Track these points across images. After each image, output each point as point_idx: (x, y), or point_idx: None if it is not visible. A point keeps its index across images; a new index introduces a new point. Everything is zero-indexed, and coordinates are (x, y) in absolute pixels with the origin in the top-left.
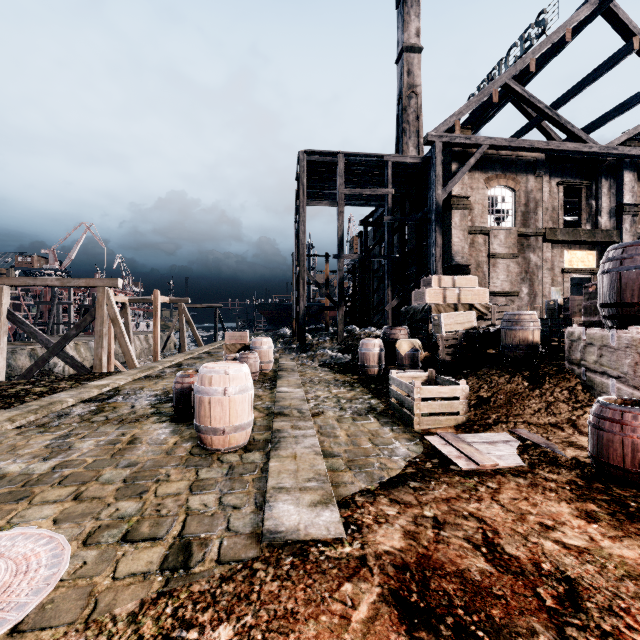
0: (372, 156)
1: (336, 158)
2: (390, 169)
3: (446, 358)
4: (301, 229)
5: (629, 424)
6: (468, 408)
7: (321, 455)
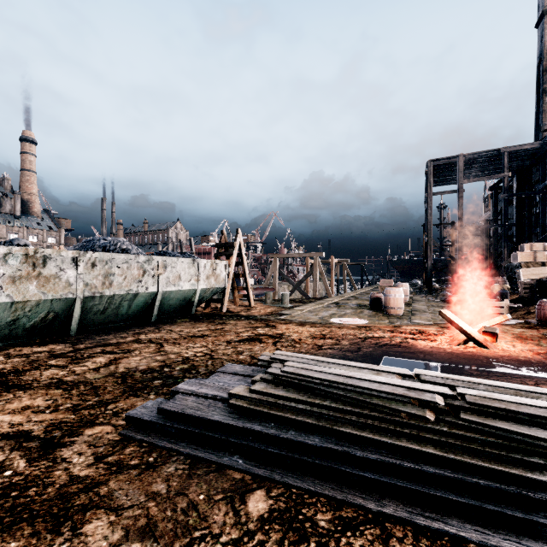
0: (489, 151)
1: (457, 159)
2: (506, 158)
3: (524, 295)
4: (428, 212)
5: (542, 306)
6: (509, 312)
7: (430, 317)
